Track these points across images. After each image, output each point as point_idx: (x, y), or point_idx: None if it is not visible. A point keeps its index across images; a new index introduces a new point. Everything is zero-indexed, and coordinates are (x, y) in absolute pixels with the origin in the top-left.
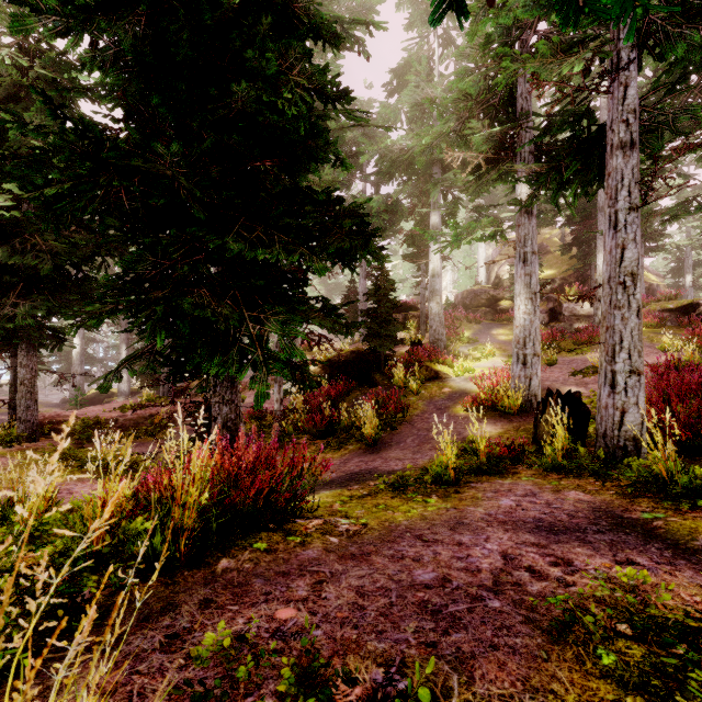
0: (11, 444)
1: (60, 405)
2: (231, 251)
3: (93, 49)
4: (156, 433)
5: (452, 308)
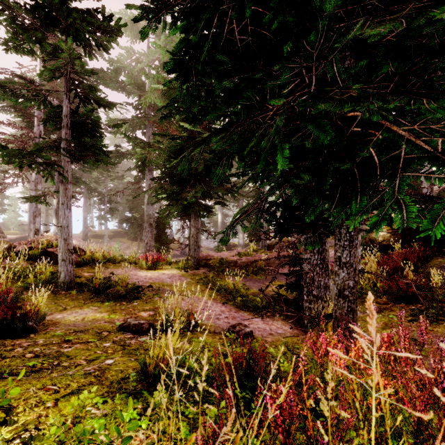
0: (187, 270)
1: (213, 249)
2: (376, 34)
3: None
4: (264, 289)
5: None
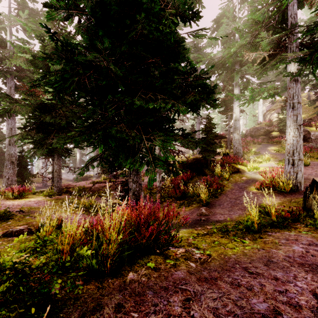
0: (51, 196)
1: (72, 180)
2: (136, 104)
3: (79, 23)
4: (102, 196)
5: (244, 137)
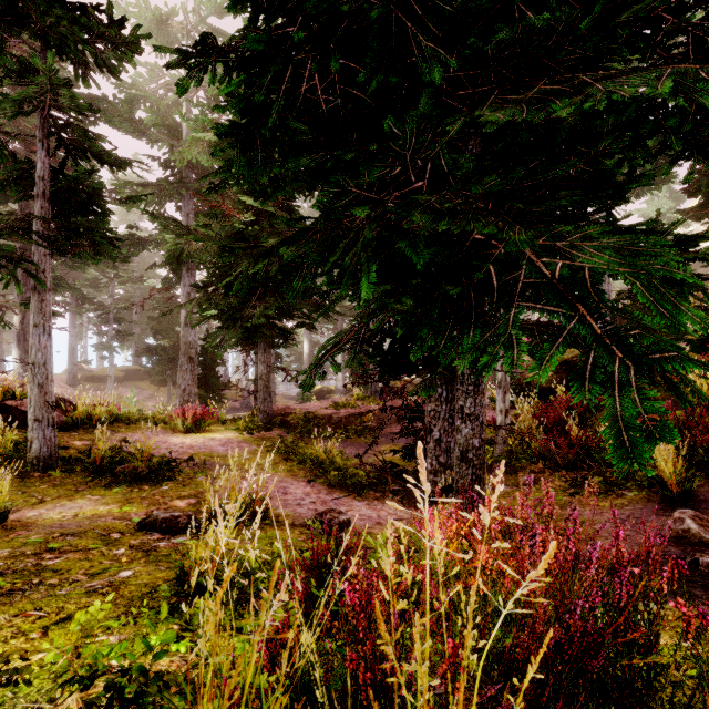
0: (252, 431)
1: (295, 398)
2: (494, 121)
3: None
4: (362, 455)
5: None
